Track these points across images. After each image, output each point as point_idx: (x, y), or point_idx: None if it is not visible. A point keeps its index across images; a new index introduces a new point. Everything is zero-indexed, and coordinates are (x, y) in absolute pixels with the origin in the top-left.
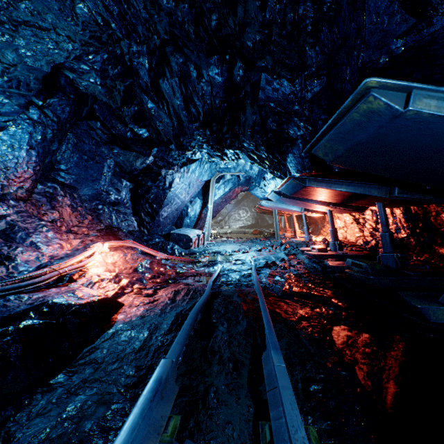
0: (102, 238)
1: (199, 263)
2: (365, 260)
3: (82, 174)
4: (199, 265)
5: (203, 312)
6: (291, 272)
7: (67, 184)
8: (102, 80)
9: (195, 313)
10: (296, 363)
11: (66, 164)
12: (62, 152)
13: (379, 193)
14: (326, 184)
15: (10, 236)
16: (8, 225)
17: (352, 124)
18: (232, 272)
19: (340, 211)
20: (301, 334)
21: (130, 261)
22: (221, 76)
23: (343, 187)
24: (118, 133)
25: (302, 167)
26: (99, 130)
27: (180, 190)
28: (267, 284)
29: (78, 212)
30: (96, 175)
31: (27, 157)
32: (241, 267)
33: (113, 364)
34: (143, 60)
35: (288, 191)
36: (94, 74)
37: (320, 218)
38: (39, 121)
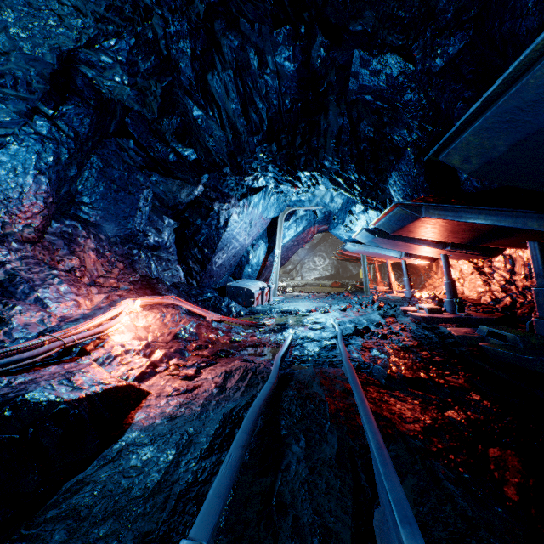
0: (135, 293)
1: (263, 328)
2: (509, 328)
3: (111, 209)
4: (262, 330)
5: (266, 414)
6: (393, 343)
7: (92, 223)
8: (130, 78)
9: (253, 421)
10: (443, 542)
11: (89, 195)
12: (84, 180)
13: (541, 226)
14: (453, 213)
15: (9, 290)
16: (7, 275)
17: (542, 87)
18: (309, 341)
19: (459, 257)
20: (438, 468)
21: (170, 325)
22: (293, 61)
23: (480, 218)
24: (158, 155)
25: (414, 190)
26: (132, 150)
27: (239, 230)
28: (361, 363)
29: (106, 259)
30: (130, 211)
31: (35, 185)
32: (321, 334)
33: (103, 524)
34: (184, 45)
35: (390, 226)
36: (119, 70)
37: (423, 267)
38: (49, 137)
